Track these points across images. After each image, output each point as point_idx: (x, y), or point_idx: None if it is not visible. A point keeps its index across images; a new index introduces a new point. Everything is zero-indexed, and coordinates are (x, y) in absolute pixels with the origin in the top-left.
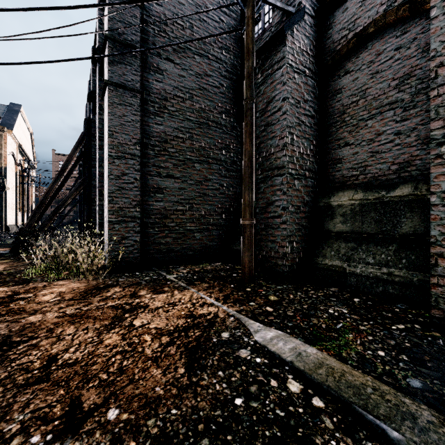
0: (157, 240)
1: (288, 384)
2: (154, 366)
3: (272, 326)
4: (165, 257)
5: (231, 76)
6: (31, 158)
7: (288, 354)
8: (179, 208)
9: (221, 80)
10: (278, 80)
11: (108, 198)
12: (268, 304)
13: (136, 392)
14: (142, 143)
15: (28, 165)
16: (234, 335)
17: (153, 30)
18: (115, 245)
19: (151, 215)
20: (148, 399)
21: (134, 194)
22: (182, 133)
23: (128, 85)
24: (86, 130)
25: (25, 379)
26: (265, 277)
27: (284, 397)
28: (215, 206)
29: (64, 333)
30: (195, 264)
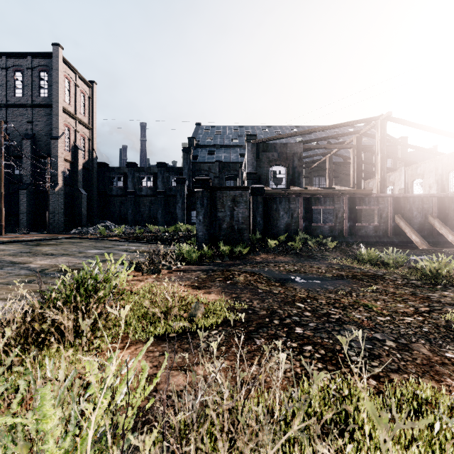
0: None
1: None
2: None
3: None
4: None
5: None
6: None
7: None
8: None
9: None
10: None
11: None
12: None
13: None
14: None
15: None
16: None
17: None
18: None
19: None
20: None
21: None
22: None
23: None
24: None
25: None
26: None
27: None
28: None
29: None
30: None
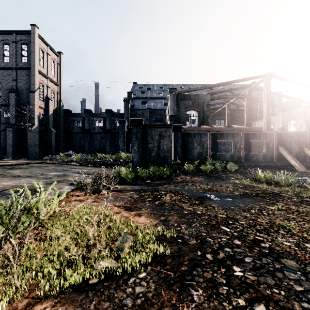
0: None
1: None
2: None
3: None
4: None
5: None
6: None
7: None
8: None
9: None
10: None
11: None
12: None
13: None
14: None
15: None
16: None
17: None
18: None
19: None
20: None
21: None
22: None
23: None
24: None
25: None
26: None
27: None
28: None
29: None
30: None
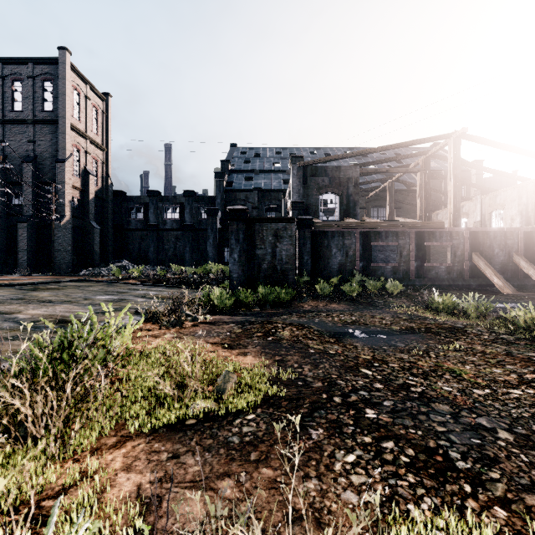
0: None
1: None
2: None
3: None
4: None
5: None
6: None
7: None
8: None
9: None
10: None
11: None
12: None
13: None
14: None
15: None
16: None
17: None
18: None
19: None
20: None
21: None
22: None
23: None
24: None
25: None
26: None
27: None
28: None
29: None
30: None
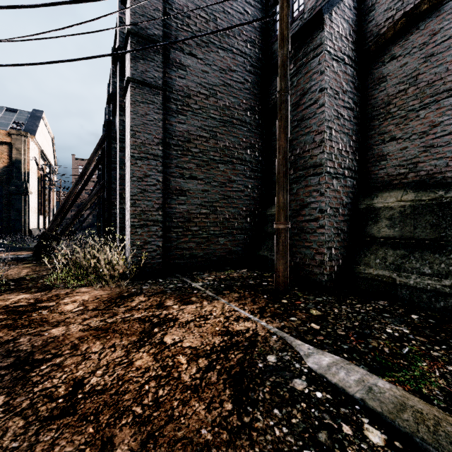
0: (180, 245)
1: (366, 431)
2: (195, 398)
3: (325, 348)
4: (188, 263)
5: (256, 71)
6: (52, 163)
7: (355, 389)
8: (202, 212)
9: (246, 75)
10: (314, 69)
11: (131, 201)
12: (312, 319)
13: (178, 435)
14: (164, 143)
15: (49, 169)
16: (282, 359)
17: (176, 24)
18: (138, 250)
19: (173, 218)
20: (194, 446)
21: (157, 196)
22: (205, 132)
23: (151, 82)
24: (106, 132)
25: (49, 410)
26: (299, 287)
27: (366, 451)
28: (240, 209)
29: (89, 350)
30: (219, 271)
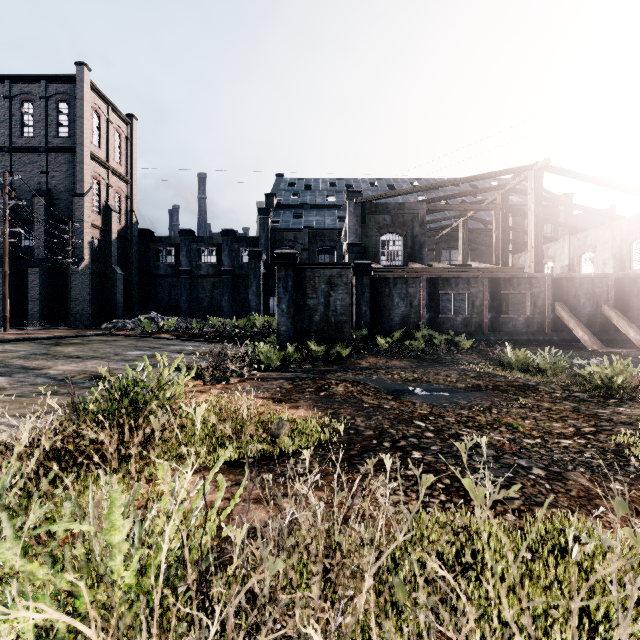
0: None
1: None
2: None
3: None
4: None
5: None
6: None
7: None
8: None
9: None
10: None
11: None
12: None
13: None
14: None
15: None
16: None
17: None
18: None
19: None
20: None
21: None
22: None
23: None
24: None
25: None
26: None
27: None
28: None
29: None
30: None
